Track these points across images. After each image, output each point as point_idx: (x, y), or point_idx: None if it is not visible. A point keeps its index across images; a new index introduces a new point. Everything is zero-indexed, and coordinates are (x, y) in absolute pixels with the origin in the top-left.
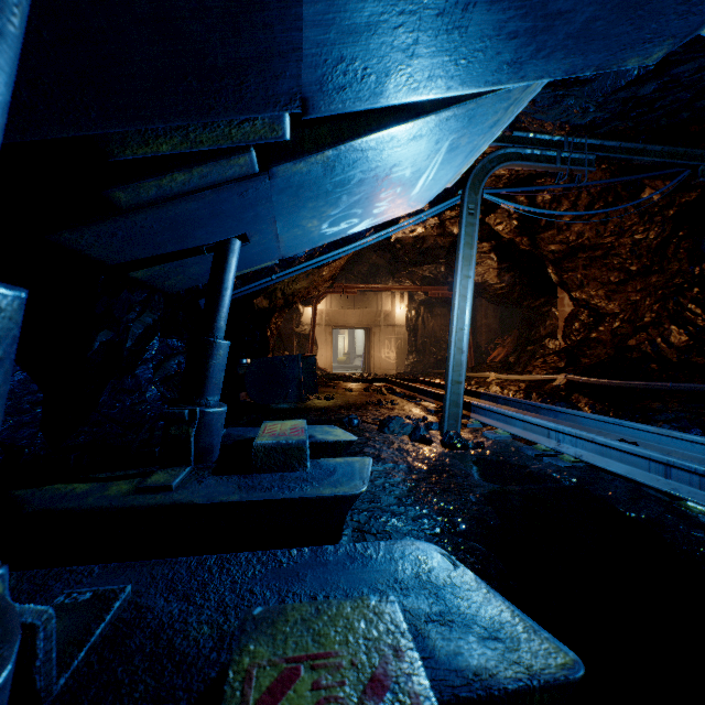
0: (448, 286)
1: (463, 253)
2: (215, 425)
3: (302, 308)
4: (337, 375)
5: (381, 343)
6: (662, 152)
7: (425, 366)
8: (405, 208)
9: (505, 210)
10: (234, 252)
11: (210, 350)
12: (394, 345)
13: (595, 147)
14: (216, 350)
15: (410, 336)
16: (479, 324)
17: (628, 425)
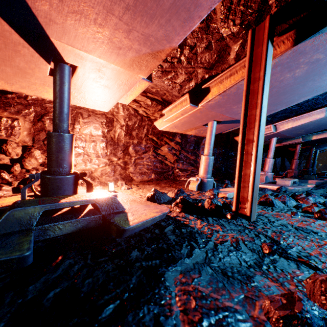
0: None
1: None
2: (315, 170)
3: None
4: None
5: None
6: None
7: None
8: None
9: None
10: (317, 151)
11: (314, 162)
12: None
13: None
14: (315, 162)
15: None
16: None
17: None
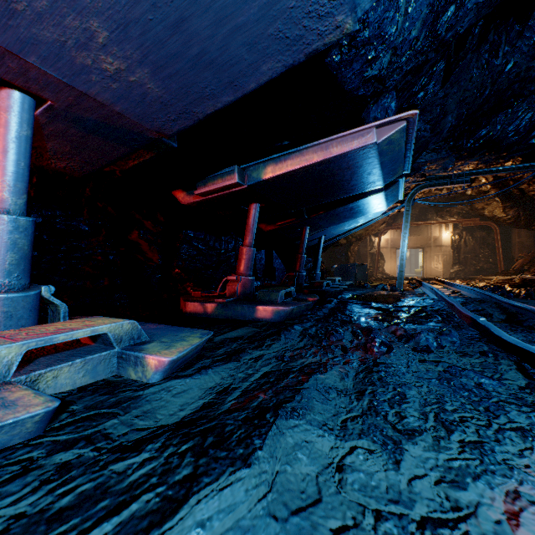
0: (479, 218)
1: (404, 225)
2: (318, 276)
3: (374, 239)
4: (393, 277)
5: (431, 258)
6: (513, 167)
7: (466, 273)
8: (373, 217)
9: (479, 181)
10: (322, 239)
11: (317, 260)
12: (441, 259)
13: (470, 173)
14: (319, 260)
15: (453, 253)
16: (513, 242)
17: (460, 286)
